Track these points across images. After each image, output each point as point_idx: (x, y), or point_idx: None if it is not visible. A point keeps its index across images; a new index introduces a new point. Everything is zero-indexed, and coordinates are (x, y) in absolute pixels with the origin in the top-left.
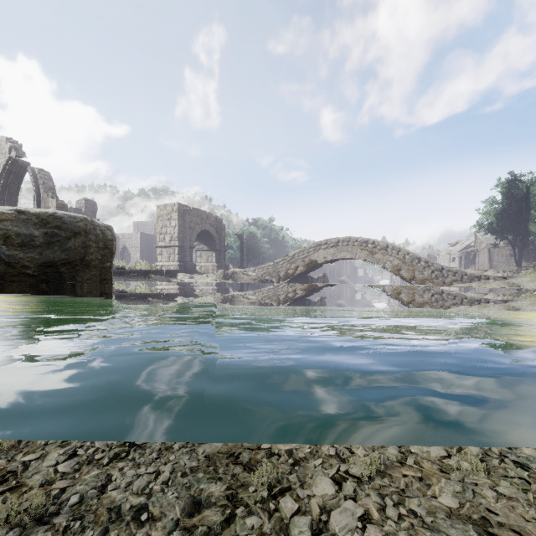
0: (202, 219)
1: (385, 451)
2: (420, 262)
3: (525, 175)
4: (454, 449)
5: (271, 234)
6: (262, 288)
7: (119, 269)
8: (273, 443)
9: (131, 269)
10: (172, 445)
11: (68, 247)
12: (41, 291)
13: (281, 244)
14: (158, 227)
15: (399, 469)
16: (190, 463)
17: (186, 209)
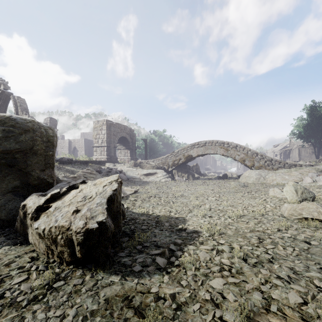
0: (121, 129)
1: (251, 297)
2: (258, 155)
3: (321, 102)
4: (308, 296)
5: (164, 140)
6: (158, 172)
7: (69, 160)
8: (160, 287)
9: (77, 160)
10: (81, 288)
11: (20, 140)
12: (2, 171)
13: (170, 145)
14: (94, 134)
15: (265, 316)
16: (92, 306)
17: (111, 123)
